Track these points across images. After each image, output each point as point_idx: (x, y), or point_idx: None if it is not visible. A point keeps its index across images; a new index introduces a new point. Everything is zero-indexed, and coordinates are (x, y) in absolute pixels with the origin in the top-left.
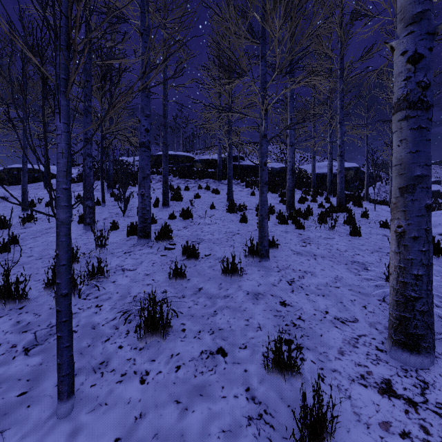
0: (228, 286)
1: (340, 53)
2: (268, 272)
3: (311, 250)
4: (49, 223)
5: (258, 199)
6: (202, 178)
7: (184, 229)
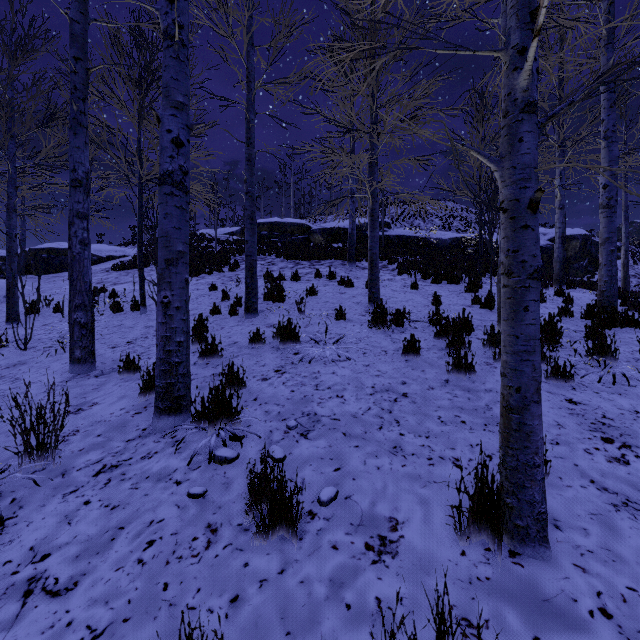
0: None
1: None
2: None
3: None
4: (24, 351)
5: (426, 296)
6: (323, 258)
7: (277, 377)
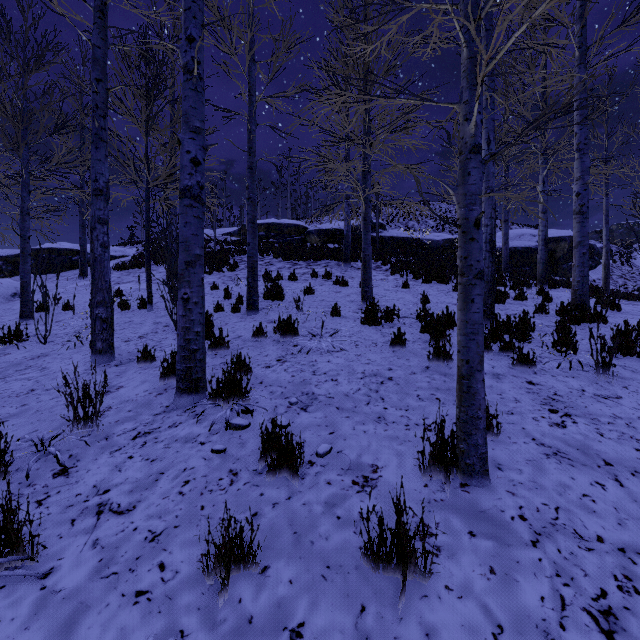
0: (390, 628)
1: (580, 17)
2: (505, 546)
3: (585, 441)
4: (44, 345)
5: (416, 295)
6: (319, 259)
7: (279, 365)
